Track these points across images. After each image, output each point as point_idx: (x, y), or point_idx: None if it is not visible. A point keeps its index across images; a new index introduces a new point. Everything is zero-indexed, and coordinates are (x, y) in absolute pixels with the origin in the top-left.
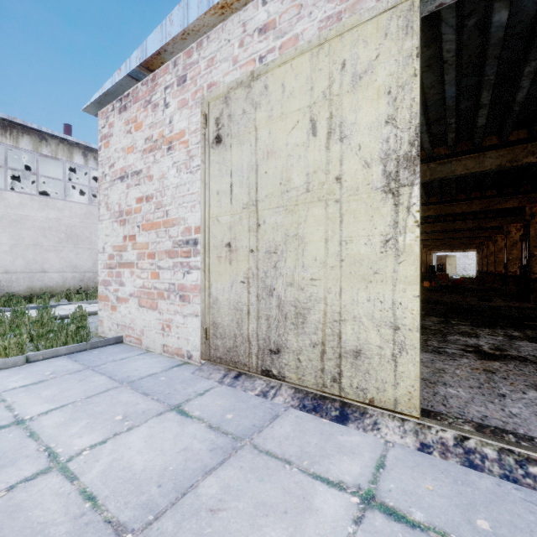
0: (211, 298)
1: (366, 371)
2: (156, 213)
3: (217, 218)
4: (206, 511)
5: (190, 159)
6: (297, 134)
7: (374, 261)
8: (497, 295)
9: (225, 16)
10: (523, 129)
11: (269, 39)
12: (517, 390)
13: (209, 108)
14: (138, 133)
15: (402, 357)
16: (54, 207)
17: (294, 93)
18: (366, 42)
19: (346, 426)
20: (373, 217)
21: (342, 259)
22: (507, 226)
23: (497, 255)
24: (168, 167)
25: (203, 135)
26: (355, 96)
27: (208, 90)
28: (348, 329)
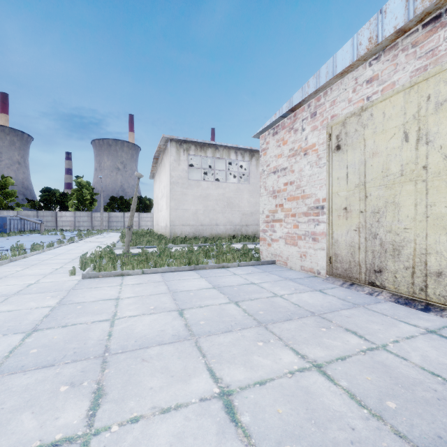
0: (333, 239)
1: (445, 285)
2: (296, 191)
3: (337, 193)
4: (344, 316)
5: (318, 160)
6: (394, 142)
7: None
8: None
9: (343, 76)
10: None
11: (374, 86)
12: None
13: (332, 130)
14: (284, 147)
15: None
16: (221, 187)
17: (392, 117)
18: (445, 82)
19: (427, 313)
20: None
21: (427, 216)
22: None
23: None
24: (304, 165)
25: (328, 145)
26: (437, 116)
27: (331, 119)
28: (432, 259)
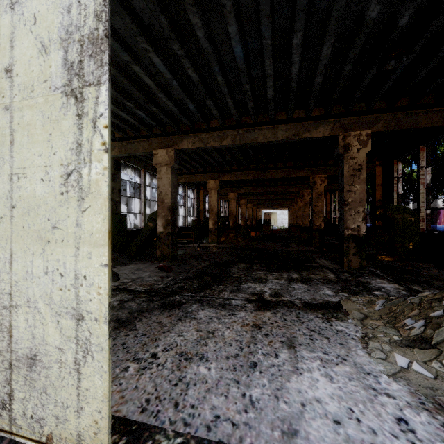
0: None
1: (42, 389)
2: None
3: None
4: None
5: None
6: None
7: (53, 207)
8: (295, 241)
9: None
10: (302, 110)
11: None
12: (271, 352)
13: None
14: None
15: (86, 364)
16: None
17: None
18: None
19: None
20: (52, 136)
21: (13, 205)
22: (302, 192)
23: (298, 212)
24: None
25: None
26: None
27: None
28: (21, 320)
